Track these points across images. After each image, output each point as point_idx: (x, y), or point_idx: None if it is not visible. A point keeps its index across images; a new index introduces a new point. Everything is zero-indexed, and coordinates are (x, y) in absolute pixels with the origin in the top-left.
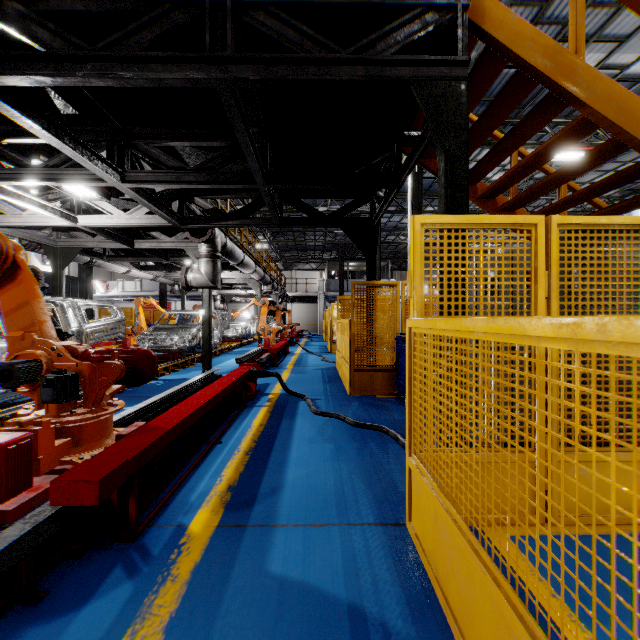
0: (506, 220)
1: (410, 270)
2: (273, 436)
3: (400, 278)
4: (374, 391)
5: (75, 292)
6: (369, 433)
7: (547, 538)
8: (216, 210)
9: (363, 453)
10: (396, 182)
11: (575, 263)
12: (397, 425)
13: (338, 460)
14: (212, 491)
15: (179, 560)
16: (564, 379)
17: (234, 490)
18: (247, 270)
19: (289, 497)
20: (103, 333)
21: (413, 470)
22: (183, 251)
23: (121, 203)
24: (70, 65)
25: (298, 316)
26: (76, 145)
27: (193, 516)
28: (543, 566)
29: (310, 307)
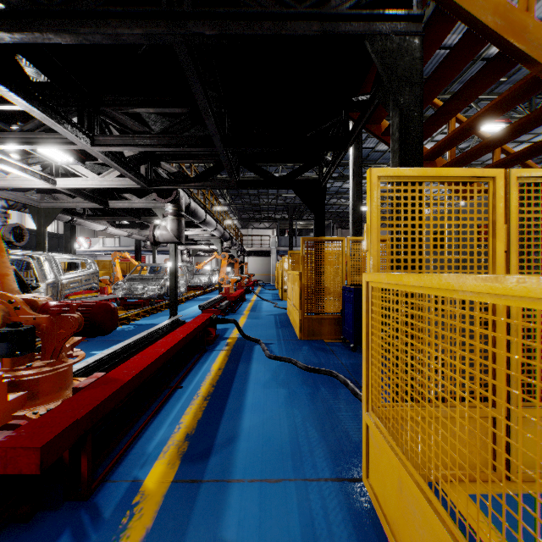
0: (464, 173)
1: (367, 223)
2: (230, 380)
3: (341, 235)
4: (322, 336)
5: (62, 247)
6: (320, 377)
7: (509, 497)
8: (180, 173)
9: (315, 398)
10: (344, 145)
11: (532, 216)
12: (345, 369)
13: (292, 406)
14: (170, 440)
15: (130, 524)
16: (522, 333)
17: (191, 439)
18: (209, 228)
19: (245, 447)
20: (78, 284)
21: (372, 428)
22: (153, 211)
23: (96, 168)
24: (28, 22)
25: (253, 268)
26: (45, 108)
27: (149, 469)
28: (511, 533)
29: (264, 260)
